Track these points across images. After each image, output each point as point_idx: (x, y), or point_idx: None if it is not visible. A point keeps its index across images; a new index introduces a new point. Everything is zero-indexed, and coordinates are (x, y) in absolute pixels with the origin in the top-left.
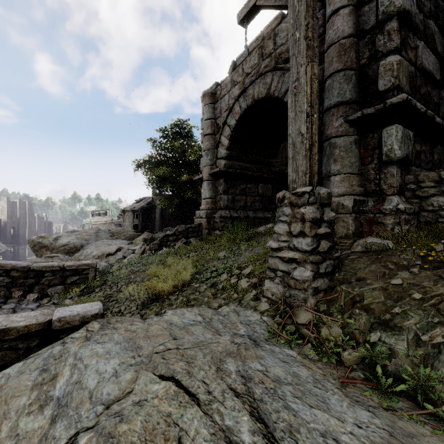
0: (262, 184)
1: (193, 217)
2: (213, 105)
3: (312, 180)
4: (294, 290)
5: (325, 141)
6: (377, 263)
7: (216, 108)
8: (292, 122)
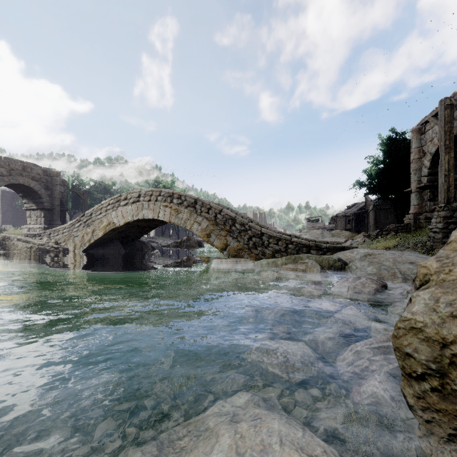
0: None
1: (404, 219)
2: (420, 137)
3: (450, 200)
4: (435, 243)
5: None
6: None
7: (423, 139)
8: (439, 178)
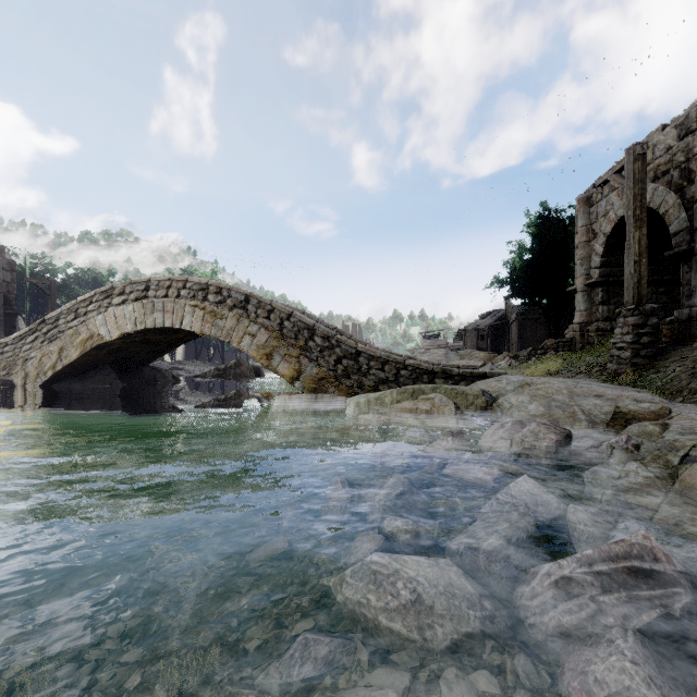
0: (663, 289)
1: (565, 332)
2: (589, 210)
3: (641, 300)
4: (622, 365)
5: (694, 257)
6: (690, 351)
7: (592, 213)
8: (626, 266)
